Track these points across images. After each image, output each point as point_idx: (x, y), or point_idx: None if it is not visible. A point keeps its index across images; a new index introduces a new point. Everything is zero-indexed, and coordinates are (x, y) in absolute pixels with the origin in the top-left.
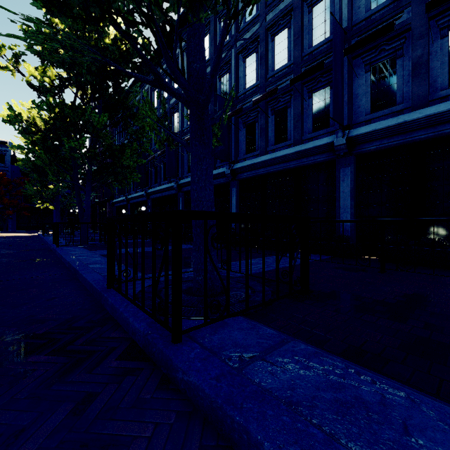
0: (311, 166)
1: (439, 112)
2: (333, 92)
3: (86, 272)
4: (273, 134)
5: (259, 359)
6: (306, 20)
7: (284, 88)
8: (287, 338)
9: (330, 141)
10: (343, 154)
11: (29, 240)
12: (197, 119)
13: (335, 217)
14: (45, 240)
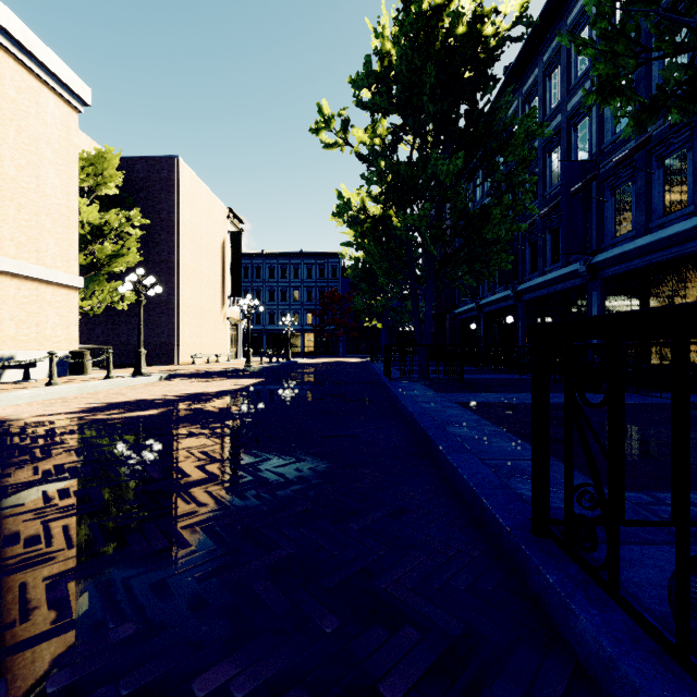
0: None
1: None
2: None
3: (449, 447)
4: None
5: None
6: None
7: None
8: None
9: None
10: None
11: (358, 367)
12: None
13: None
14: (374, 368)
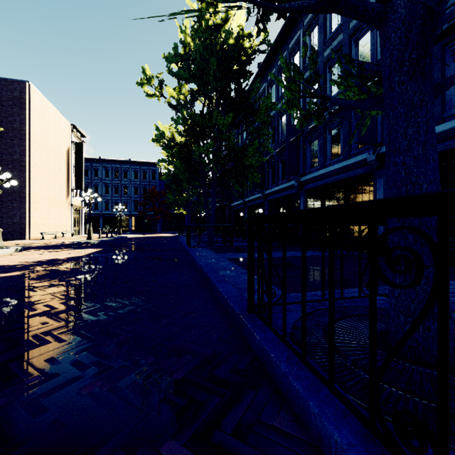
0: None
1: None
2: None
3: (218, 281)
4: None
5: None
6: None
7: None
8: None
9: None
10: None
11: (170, 240)
12: (421, 22)
13: None
14: (180, 240)
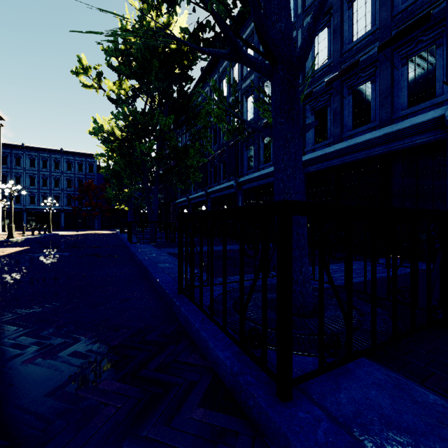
0: (406, 150)
1: None
2: (447, 48)
3: (156, 272)
4: (350, 118)
5: None
6: None
7: (366, 60)
8: None
9: (439, 115)
10: None
11: (110, 237)
12: (287, 88)
13: None
14: (121, 237)
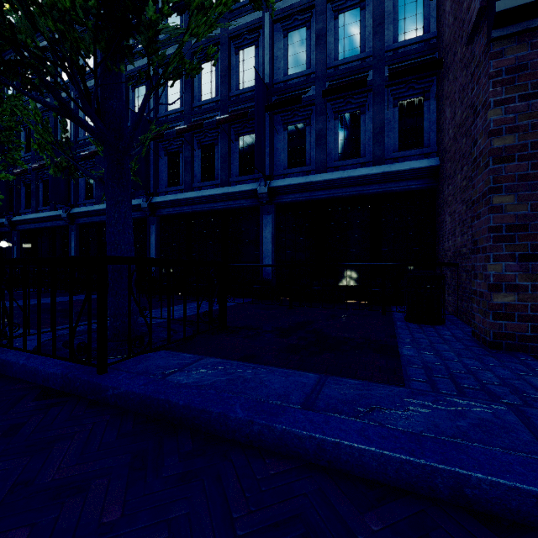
0: (238, 209)
1: (332, 179)
2: (256, 143)
3: None
4: (199, 170)
5: (178, 371)
6: (233, 60)
7: (211, 123)
8: (202, 357)
9: (255, 188)
10: (265, 202)
11: None
12: (116, 163)
13: (259, 262)
14: None
